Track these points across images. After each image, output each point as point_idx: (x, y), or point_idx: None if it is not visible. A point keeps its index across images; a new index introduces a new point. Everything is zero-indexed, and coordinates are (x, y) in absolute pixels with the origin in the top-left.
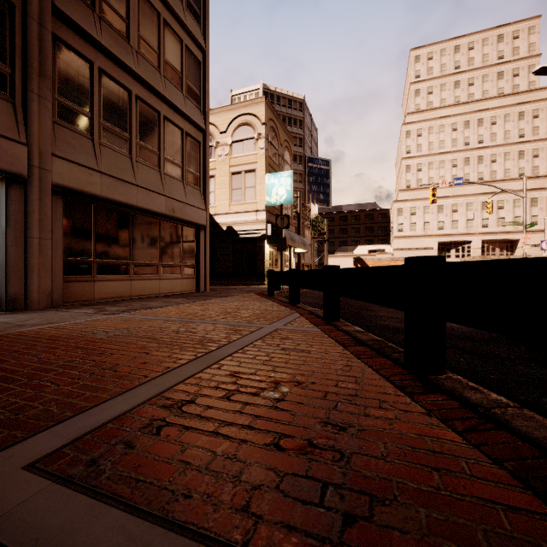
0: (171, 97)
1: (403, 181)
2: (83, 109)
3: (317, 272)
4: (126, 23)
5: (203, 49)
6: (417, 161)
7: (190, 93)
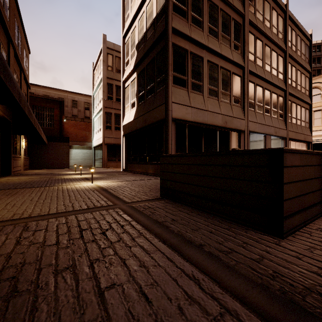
0: (304, 98)
1: None
2: (290, 115)
3: None
4: (295, 83)
5: (310, 73)
6: None
7: (306, 93)
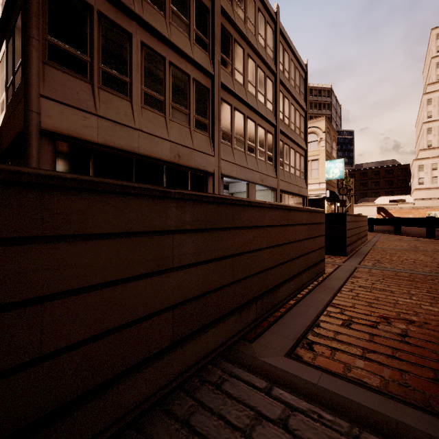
0: (298, 141)
1: (424, 142)
2: (281, 160)
3: (385, 219)
4: (288, 120)
5: (306, 111)
6: (438, 124)
7: (301, 135)
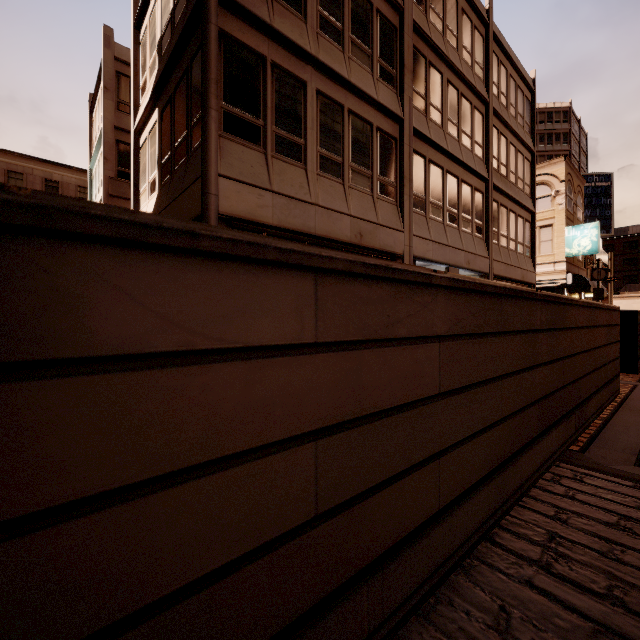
0: (521, 200)
1: None
2: (496, 230)
3: None
4: (506, 168)
5: (533, 152)
6: None
7: (526, 189)
